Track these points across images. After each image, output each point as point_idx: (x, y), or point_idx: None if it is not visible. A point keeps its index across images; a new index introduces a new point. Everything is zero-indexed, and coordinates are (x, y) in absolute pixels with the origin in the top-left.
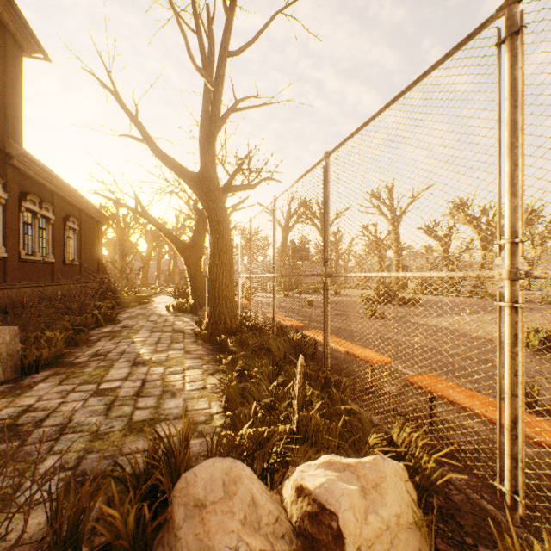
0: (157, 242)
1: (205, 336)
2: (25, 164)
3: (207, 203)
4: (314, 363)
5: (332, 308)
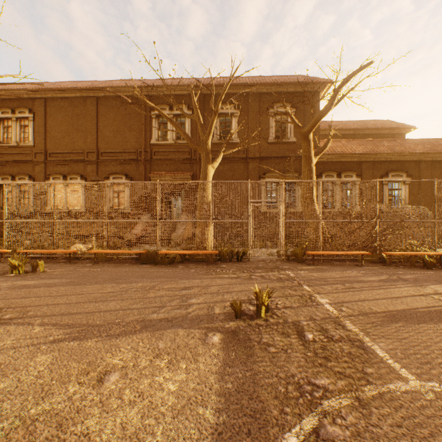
0: None
1: None
2: None
3: None
4: (132, 262)
5: (440, 317)
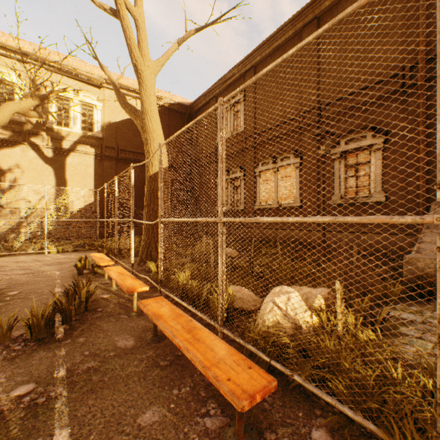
0: None
1: None
2: None
3: None
4: None
5: None
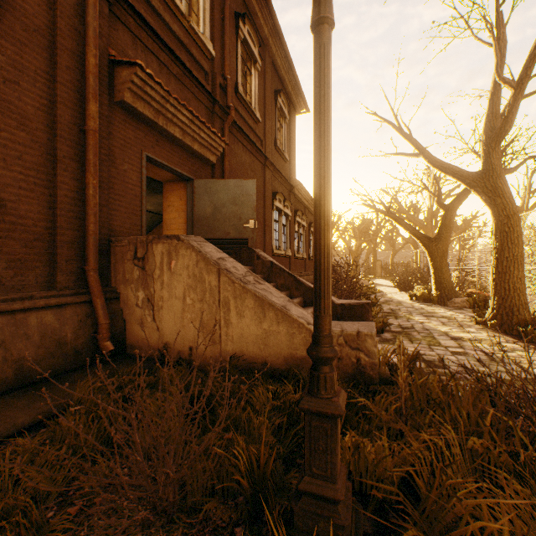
0: (364, 237)
1: (493, 325)
2: (298, 191)
3: (491, 199)
4: None
5: None
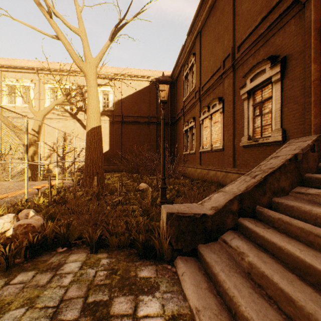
0: None
1: None
2: None
3: None
4: None
5: None
